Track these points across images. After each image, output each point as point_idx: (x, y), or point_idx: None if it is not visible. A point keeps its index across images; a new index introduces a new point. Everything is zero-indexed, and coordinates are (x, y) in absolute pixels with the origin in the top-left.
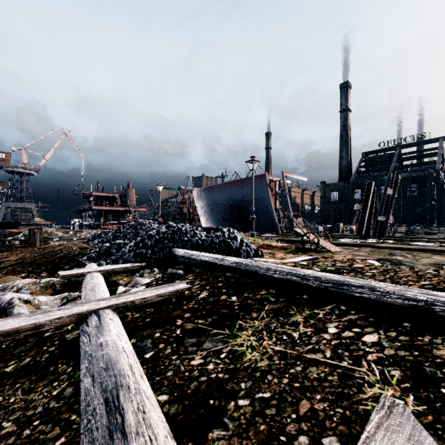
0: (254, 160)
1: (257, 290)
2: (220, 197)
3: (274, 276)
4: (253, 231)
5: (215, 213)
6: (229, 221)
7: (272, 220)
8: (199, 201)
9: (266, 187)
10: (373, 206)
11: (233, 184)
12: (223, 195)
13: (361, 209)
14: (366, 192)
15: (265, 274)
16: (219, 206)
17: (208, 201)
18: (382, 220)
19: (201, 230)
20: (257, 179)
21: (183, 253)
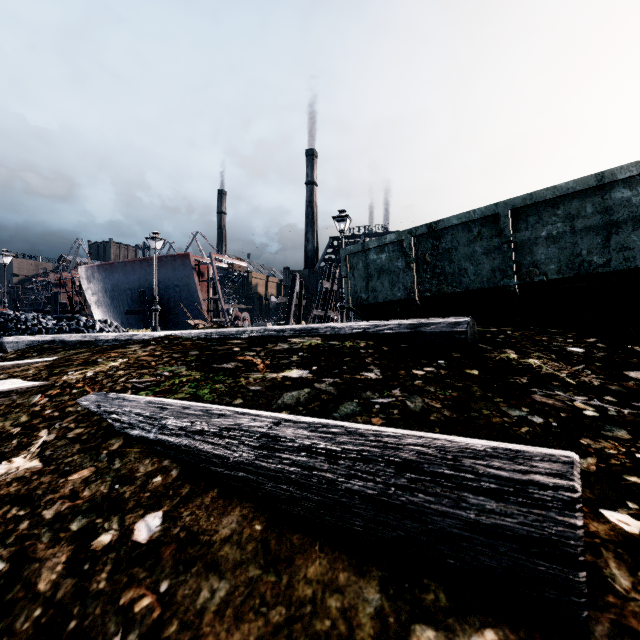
0: (157, 237)
1: (58, 349)
2: (126, 280)
3: (72, 340)
4: (156, 326)
5: (118, 303)
6: (141, 315)
7: (200, 313)
8: (91, 284)
9: (191, 271)
10: (301, 299)
11: (145, 263)
12: (130, 277)
13: (287, 302)
14: (291, 285)
15: (68, 339)
16: (124, 294)
17: (106, 286)
18: (320, 314)
19: (51, 319)
20: (179, 259)
21: (13, 339)
